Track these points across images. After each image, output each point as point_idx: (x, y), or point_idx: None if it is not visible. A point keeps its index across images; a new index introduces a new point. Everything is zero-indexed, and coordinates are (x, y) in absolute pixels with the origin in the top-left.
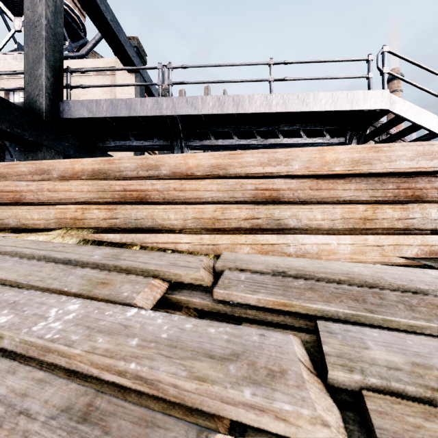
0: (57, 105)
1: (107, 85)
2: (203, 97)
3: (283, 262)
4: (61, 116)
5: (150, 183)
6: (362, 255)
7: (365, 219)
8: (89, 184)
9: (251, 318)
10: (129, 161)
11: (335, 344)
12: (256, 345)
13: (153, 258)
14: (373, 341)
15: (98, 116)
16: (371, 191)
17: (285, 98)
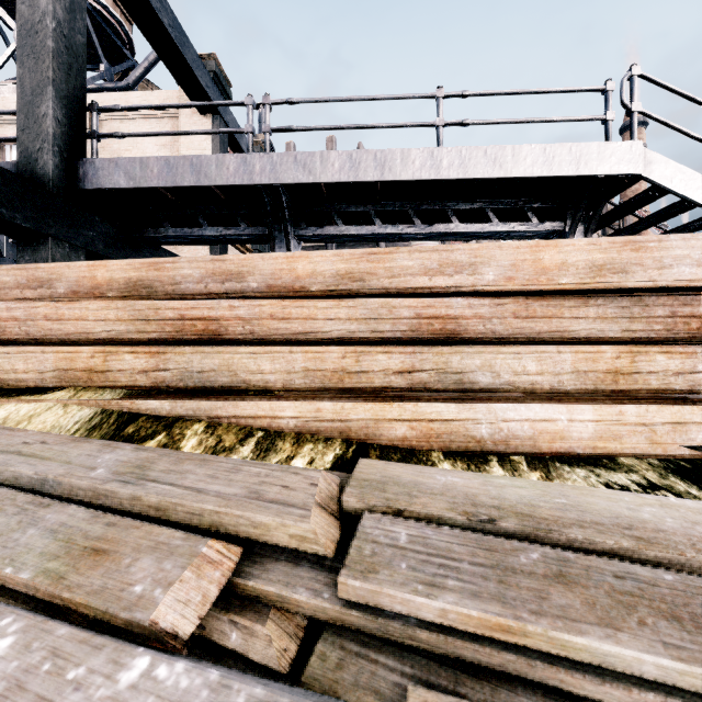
0: (75, 166)
1: (159, 132)
2: (324, 153)
3: (486, 490)
4: (82, 185)
5: (228, 304)
6: (614, 442)
7: (616, 373)
8: (119, 307)
9: (425, 650)
10: (190, 266)
11: None
12: None
13: (216, 476)
14: None
15: (144, 185)
16: (625, 320)
17: (463, 155)
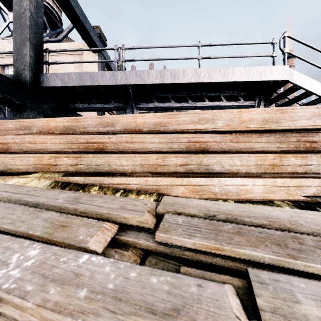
0: (38, 76)
1: (76, 61)
2: (148, 71)
3: (213, 206)
4: (41, 85)
5: (107, 136)
6: (272, 194)
7: (273, 165)
8: (61, 137)
9: (188, 259)
10: (91, 120)
11: (267, 297)
12: (194, 298)
13: (106, 201)
14: (302, 293)
15: (69, 85)
16: (278, 143)
17: (210, 71)
